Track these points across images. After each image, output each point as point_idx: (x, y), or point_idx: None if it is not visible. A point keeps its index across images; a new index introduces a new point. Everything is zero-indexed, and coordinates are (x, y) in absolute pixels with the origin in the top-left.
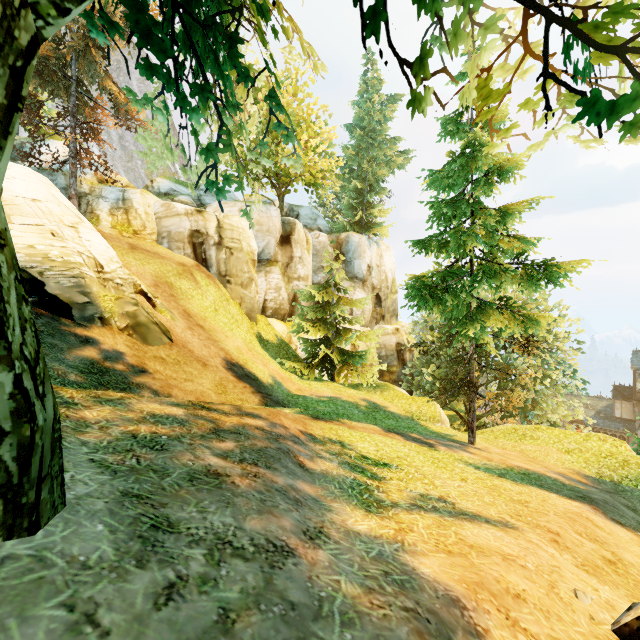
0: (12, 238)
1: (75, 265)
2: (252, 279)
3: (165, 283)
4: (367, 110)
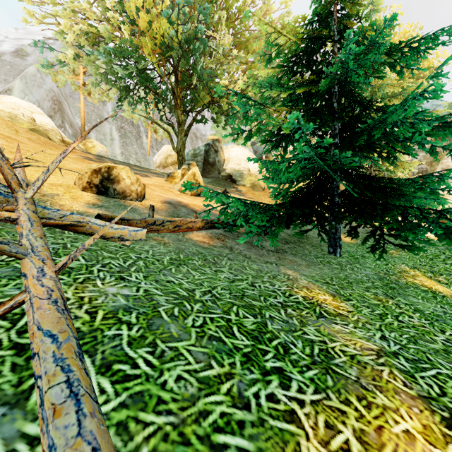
0: (229, 167)
1: (241, 171)
2: None
3: None
4: None
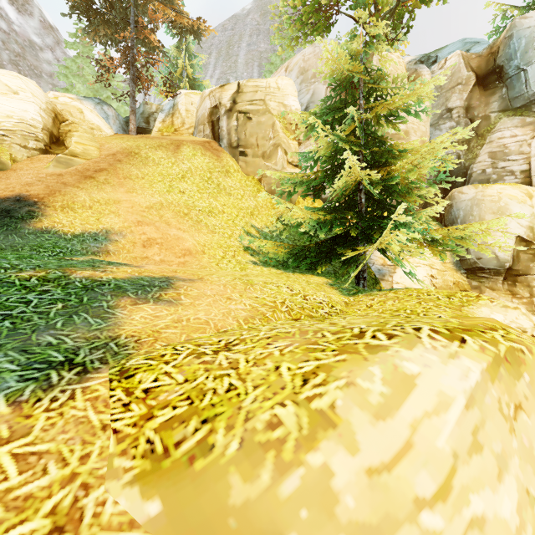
0: None
1: None
2: (277, 145)
3: (127, 153)
4: None
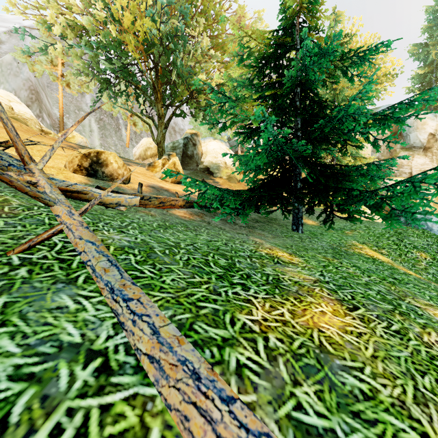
0: (206, 160)
1: (218, 164)
2: None
3: None
4: (437, 1)
